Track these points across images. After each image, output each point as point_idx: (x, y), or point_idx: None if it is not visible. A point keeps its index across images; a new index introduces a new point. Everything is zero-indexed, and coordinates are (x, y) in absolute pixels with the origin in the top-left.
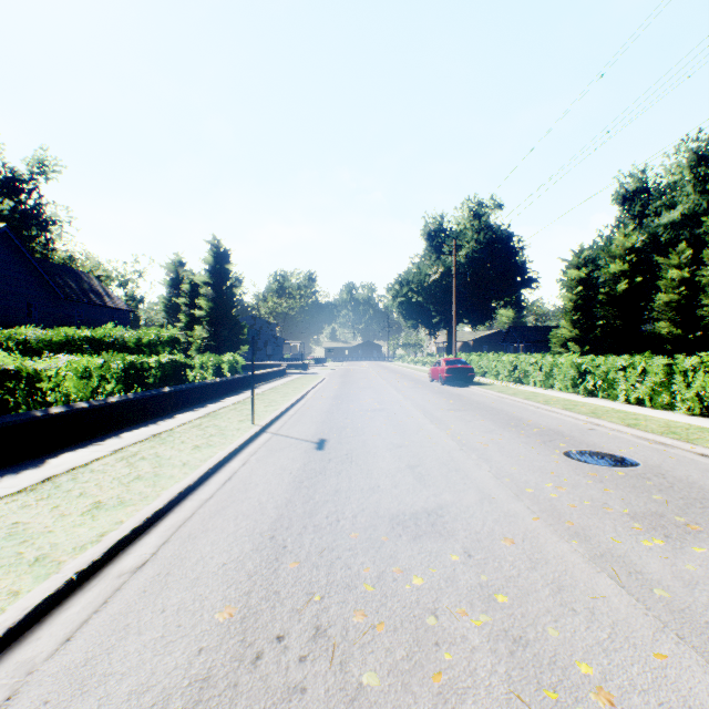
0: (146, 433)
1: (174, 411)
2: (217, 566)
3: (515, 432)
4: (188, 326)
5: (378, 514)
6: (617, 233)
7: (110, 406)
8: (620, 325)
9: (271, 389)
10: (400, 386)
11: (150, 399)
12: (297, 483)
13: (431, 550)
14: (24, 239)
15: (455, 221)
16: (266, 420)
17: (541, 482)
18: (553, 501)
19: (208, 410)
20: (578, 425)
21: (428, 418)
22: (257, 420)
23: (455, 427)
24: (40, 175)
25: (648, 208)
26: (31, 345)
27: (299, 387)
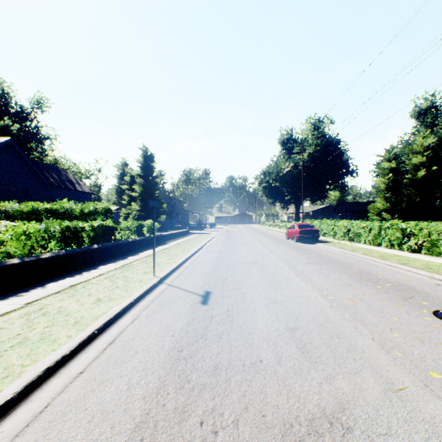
0: (66, 284)
1: (100, 262)
2: None
3: (372, 287)
4: (129, 203)
5: (265, 420)
6: (417, 136)
7: (41, 261)
8: (420, 200)
9: (176, 245)
10: (266, 242)
11: (79, 254)
12: (176, 352)
13: None
14: (27, 149)
15: (301, 132)
16: (165, 272)
17: (439, 360)
18: None
19: (125, 262)
20: (423, 280)
21: (292, 270)
22: (158, 272)
23: (318, 280)
24: (38, 109)
25: (437, 120)
26: (10, 214)
27: (196, 243)
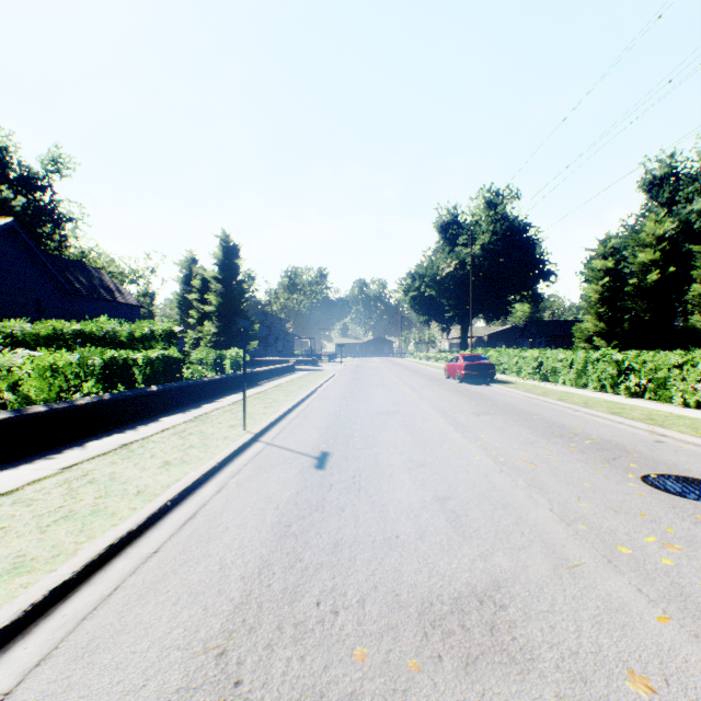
0: (116, 442)
1: (162, 413)
2: None
3: (563, 445)
4: (200, 322)
5: (399, 599)
6: (647, 219)
7: (77, 409)
8: (651, 318)
9: (276, 387)
10: (414, 383)
11: (131, 400)
12: (282, 527)
13: None
14: (37, 236)
15: (470, 211)
16: (261, 425)
17: (634, 533)
18: (672, 575)
19: (200, 412)
20: (639, 436)
21: (450, 423)
22: (251, 425)
23: (486, 436)
24: (54, 173)
25: (679, 194)
26: (18, 339)
27: (306, 384)
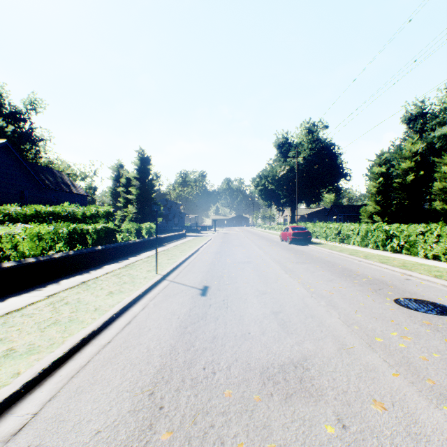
0: (78, 280)
1: (104, 263)
2: (90, 435)
3: (350, 281)
4: (125, 205)
5: (249, 366)
6: (406, 142)
7: (53, 260)
8: (409, 203)
9: (174, 246)
10: (261, 244)
11: (86, 254)
12: (182, 328)
13: (304, 416)
14: (21, 150)
15: (296, 136)
16: (166, 270)
17: (386, 330)
18: (404, 352)
19: (128, 262)
20: (396, 276)
21: (282, 269)
22: (160, 270)
23: (304, 276)
24: (32, 110)
25: (426, 126)
26: (13, 217)
27: (193, 245)
